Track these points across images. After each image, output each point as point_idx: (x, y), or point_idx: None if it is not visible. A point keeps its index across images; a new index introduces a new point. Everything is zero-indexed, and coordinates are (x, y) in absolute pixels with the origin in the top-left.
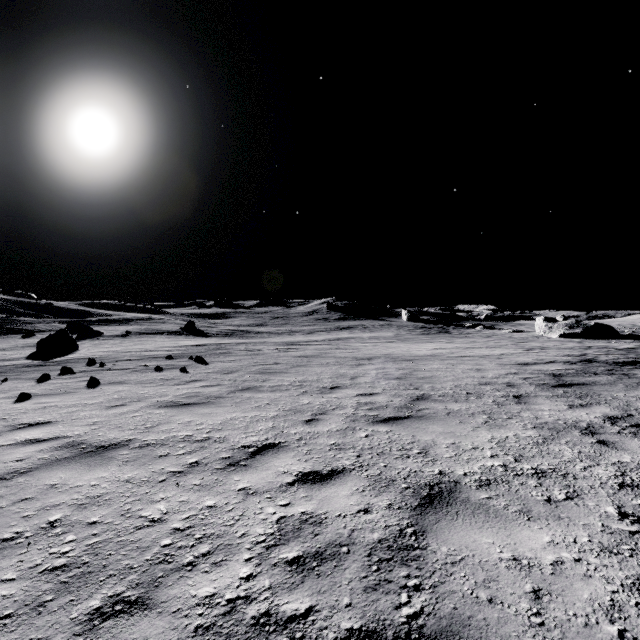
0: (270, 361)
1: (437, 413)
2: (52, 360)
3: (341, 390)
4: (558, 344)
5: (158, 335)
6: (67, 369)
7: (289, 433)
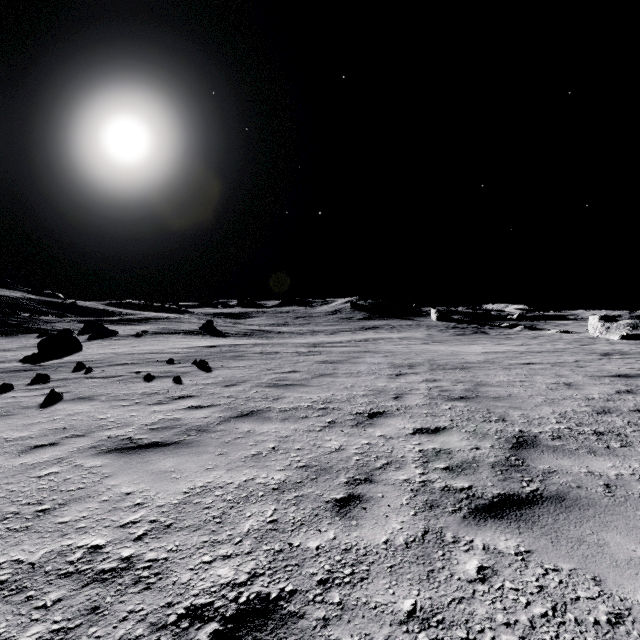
0: (287, 368)
1: (585, 487)
2: (42, 363)
3: (386, 420)
4: (633, 347)
5: (174, 335)
6: (42, 376)
7: (304, 550)
